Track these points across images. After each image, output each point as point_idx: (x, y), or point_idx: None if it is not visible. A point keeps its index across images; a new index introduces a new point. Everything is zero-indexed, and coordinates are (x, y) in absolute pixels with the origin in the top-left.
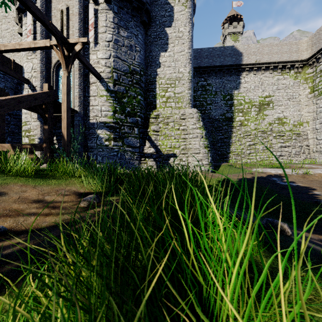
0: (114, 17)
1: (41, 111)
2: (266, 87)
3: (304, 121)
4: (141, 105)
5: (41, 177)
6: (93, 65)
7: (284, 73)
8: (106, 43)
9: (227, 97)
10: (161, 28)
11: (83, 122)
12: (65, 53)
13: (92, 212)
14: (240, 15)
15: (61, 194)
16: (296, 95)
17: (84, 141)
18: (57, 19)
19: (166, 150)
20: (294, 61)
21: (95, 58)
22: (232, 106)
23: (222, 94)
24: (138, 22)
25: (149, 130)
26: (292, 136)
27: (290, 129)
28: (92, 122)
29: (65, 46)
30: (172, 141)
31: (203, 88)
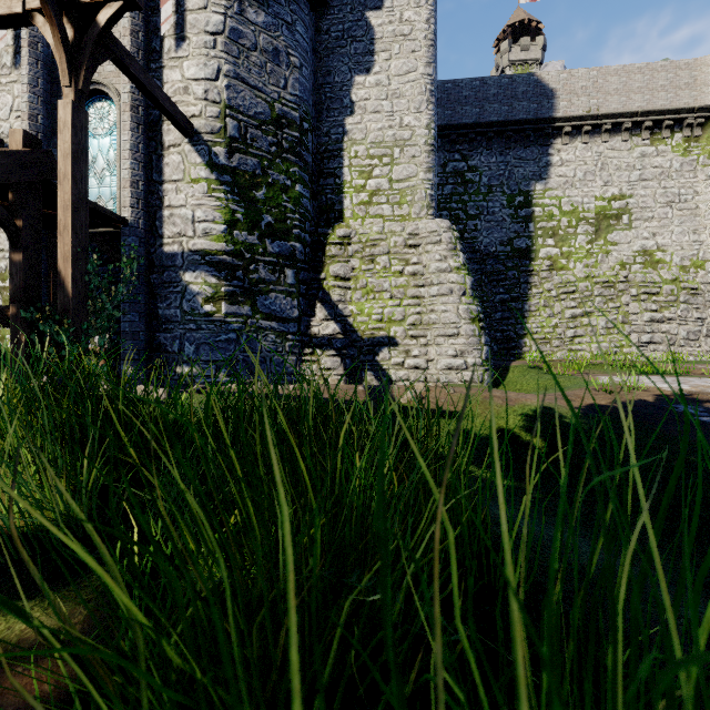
0: None
1: None
2: (614, 174)
3: (707, 256)
4: (302, 209)
5: None
6: (173, 98)
7: (658, 140)
8: (207, 38)
9: (516, 200)
10: (355, 12)
11: (144, 251)
12: (66, 33)
13: None
14: (537, 22)
15: None
16: (687, 195)
17: (147, 303)
18: None
19: (370, 328)
20: (683, 109)
21: (177, 79)
22: (529, 221)
23: (505, 193)
24: None
25: (324, 274)
26: (678, 295)
27: (674, 276)
28: (171, 251)
29: (68, 13)
30: (384, 303)
31: (458, 179)
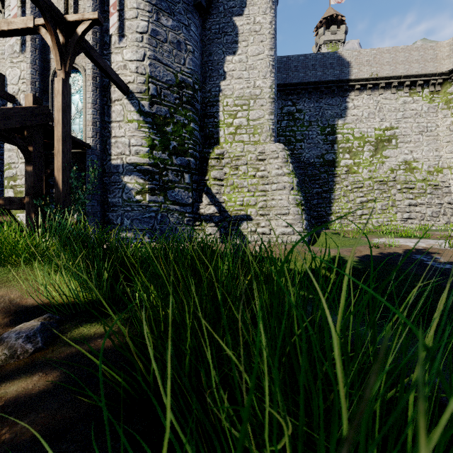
0: None
1: (19, 141)
2: (387, 114)
3: (444, 165)
4: (194, 138)
5: None
6: (117, 72)
7: (414, 93)
8: (137, 35)
9: (326, 130)
10: (226, 17)
11: (100, 163)
12: (59, 39)
13: None
14: (341, 16)
15: None
16: (431, 127)
17: (101, 195)
18: None
19: (235, 210)
20: (429, 74)
21: (120, 60)
22: (334, 143)
23: (319, 126)
24: (190, 6)
25: (207, 177)
26: (426, 189)
27: (423, 177)
28: (116, 164)
29: (59, 27)
30: (244, 194)
31: (290, 117)
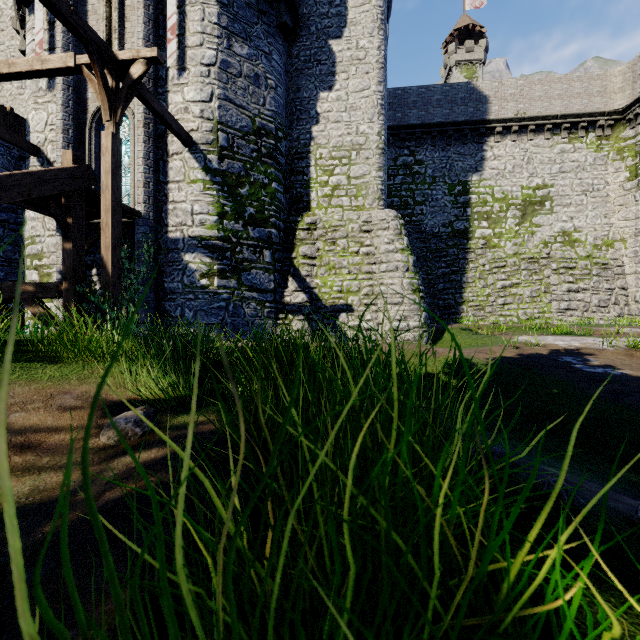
0: (220, 13)
1: (56, 211)
2: (538, 167)
3: (616, 237)
4: (277, 202)
5: (20, 361)
6: (176, 116)
7: (575, 139)
8: (203, 69)
9: (456, 189)
10: (320, 41)
11: (153, 237)
12: (108, 82)
13: (120, 467)
14: (480, 27)
15: (59, 406)
16: (599, 185)
17: (156, 278)
18: (98, 19)
19: (332, 298)
20: (595, 113)
21: (179, 101)
22: (466, 207)
23: (447, 183)
24: (272, 27)
25: (294, 254)
26: (591, 269)
27: (588, 253)
28: (174, 237)
29: (108, 67)
30: (343, 277)
31: (407, 171)
